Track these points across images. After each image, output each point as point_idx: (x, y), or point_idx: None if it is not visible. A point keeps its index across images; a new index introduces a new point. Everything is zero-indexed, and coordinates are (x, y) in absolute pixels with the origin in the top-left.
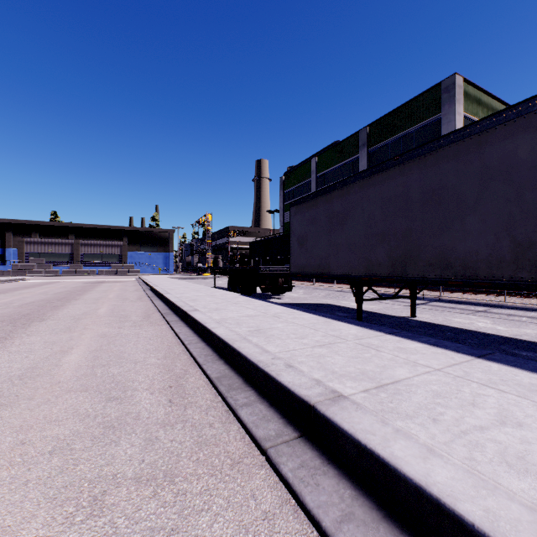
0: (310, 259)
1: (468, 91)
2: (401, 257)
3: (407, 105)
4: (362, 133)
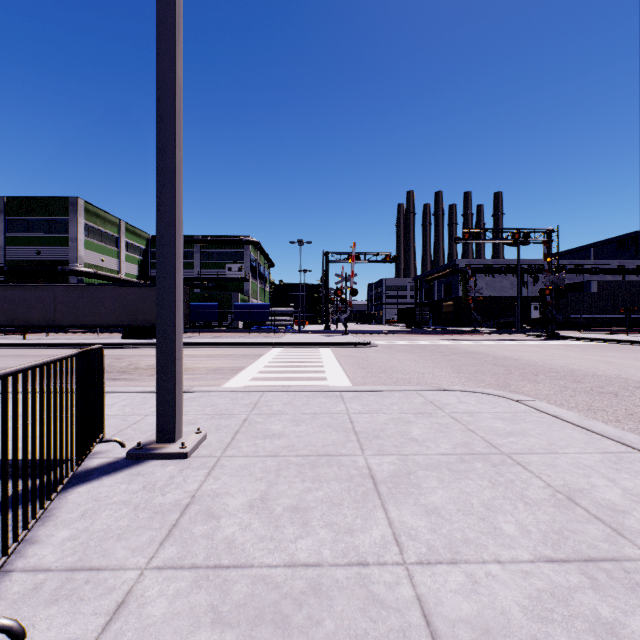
0: None
1: (89, 208)
2: (13, 318)
3: (44, 198)
4: None
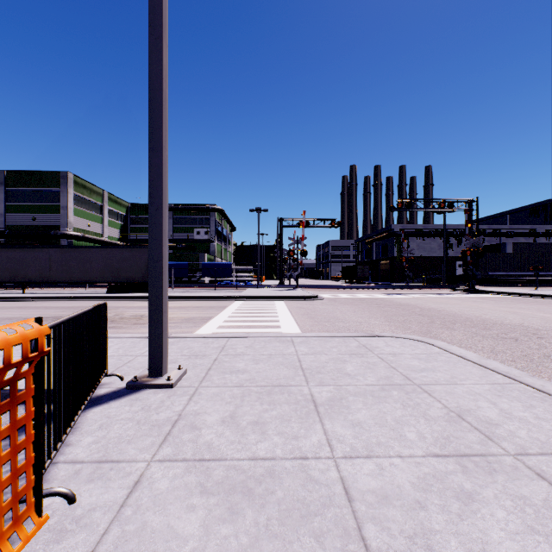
0: None
1: (78, 180)
2: (14, 275)
3: (39, 172)
4: (0, 174)
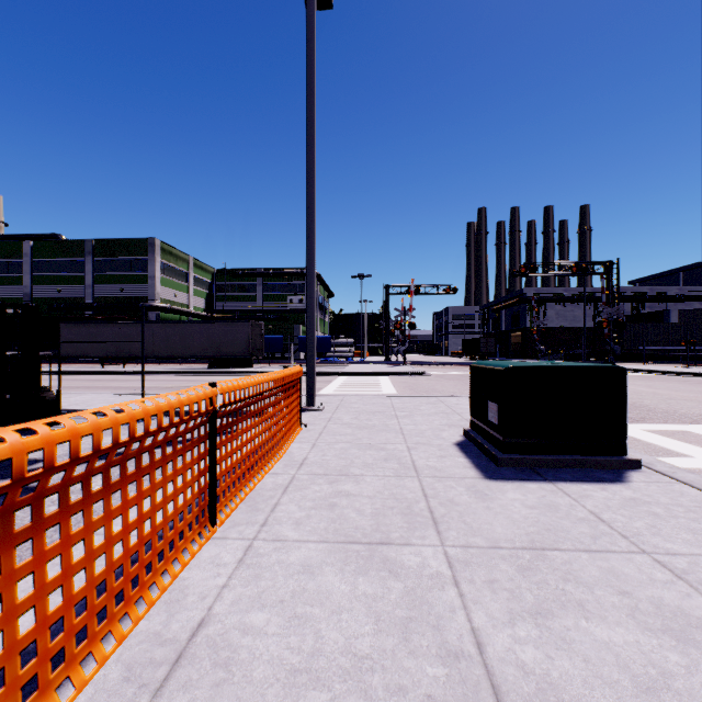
0: (76, 350)
1: (165, 247)
2: (119, 351)
3: (126, 240)
4: (88, 243)
